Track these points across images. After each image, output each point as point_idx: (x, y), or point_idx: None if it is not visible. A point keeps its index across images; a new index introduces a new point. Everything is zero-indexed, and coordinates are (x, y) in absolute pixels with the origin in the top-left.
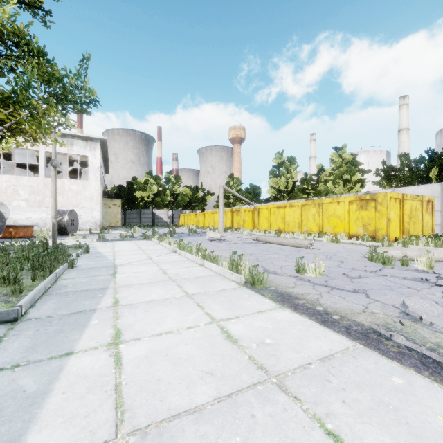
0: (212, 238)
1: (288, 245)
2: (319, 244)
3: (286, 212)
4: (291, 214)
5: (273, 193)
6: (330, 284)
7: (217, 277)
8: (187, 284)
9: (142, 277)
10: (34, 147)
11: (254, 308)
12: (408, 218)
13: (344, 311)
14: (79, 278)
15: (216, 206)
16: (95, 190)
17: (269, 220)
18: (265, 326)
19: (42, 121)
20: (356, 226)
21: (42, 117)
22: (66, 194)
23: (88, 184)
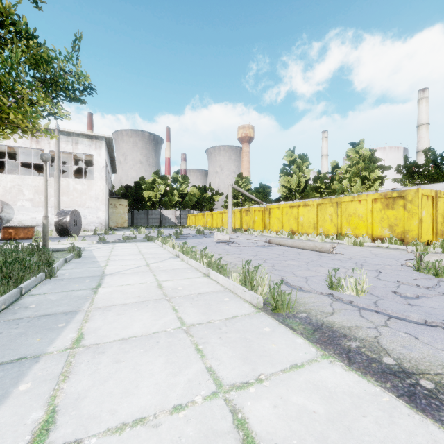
0: (220, 240)
1: (305, 248)
2: (340, 248)
3: (299, 212)
4: (305, 214)
5: (284, 192)
6: (384, 310)
7: (225, 294)
8: (186, 305)
9: (129, 294)
10: (39, 146)
11: (283, 357)
12: (441, 218)
13: (433, 369)
14: (51, 294)
15: (224, 206)
16: (100, 190)
17: (281, 220)
18: (310, 407)
19: (28, 108)
20: (381, 227)
21: (31, 106)
22: (70, 194)
23: (93, 184)
